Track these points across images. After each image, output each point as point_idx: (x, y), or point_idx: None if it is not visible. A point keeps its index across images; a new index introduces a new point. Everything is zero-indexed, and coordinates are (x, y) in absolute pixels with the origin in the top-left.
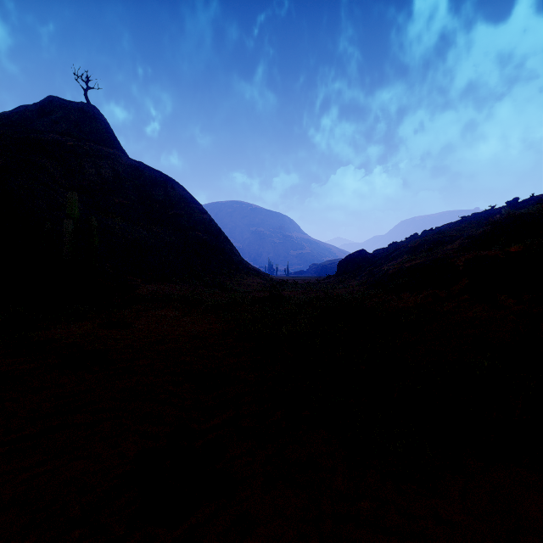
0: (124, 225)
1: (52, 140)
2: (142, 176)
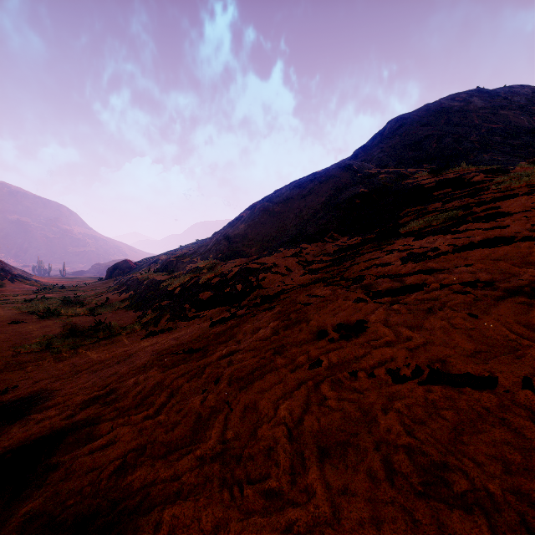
0: None
1: None
2: None
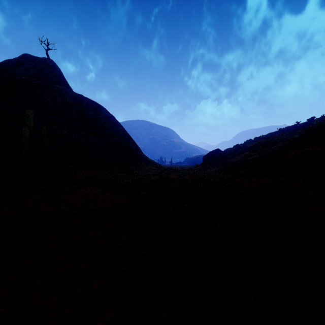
0: (68, 133)
1: (23, 79)
2: (81, 103)
